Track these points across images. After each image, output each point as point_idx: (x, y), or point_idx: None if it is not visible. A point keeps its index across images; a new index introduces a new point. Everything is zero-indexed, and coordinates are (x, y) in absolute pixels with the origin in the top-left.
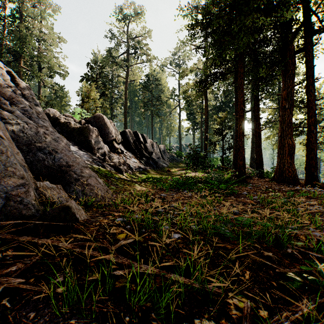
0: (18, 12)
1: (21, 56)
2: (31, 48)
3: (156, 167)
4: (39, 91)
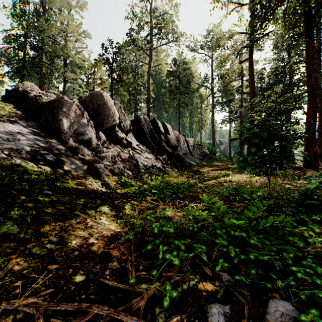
0: (40, 6)
1: (42, 51)
2: (53, 43)
3: (181, 166)
4: (63, 88)
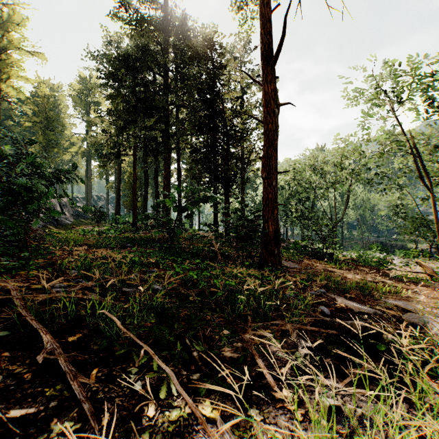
0: None
1: None
2: None
3: (58, 224)
4: None
